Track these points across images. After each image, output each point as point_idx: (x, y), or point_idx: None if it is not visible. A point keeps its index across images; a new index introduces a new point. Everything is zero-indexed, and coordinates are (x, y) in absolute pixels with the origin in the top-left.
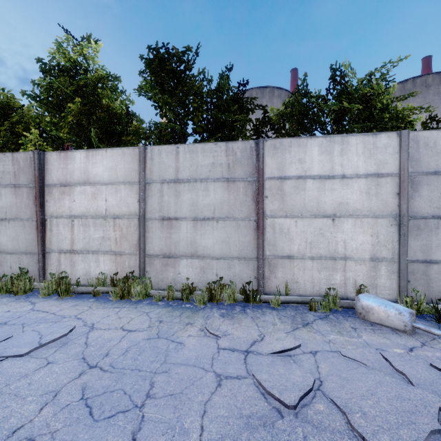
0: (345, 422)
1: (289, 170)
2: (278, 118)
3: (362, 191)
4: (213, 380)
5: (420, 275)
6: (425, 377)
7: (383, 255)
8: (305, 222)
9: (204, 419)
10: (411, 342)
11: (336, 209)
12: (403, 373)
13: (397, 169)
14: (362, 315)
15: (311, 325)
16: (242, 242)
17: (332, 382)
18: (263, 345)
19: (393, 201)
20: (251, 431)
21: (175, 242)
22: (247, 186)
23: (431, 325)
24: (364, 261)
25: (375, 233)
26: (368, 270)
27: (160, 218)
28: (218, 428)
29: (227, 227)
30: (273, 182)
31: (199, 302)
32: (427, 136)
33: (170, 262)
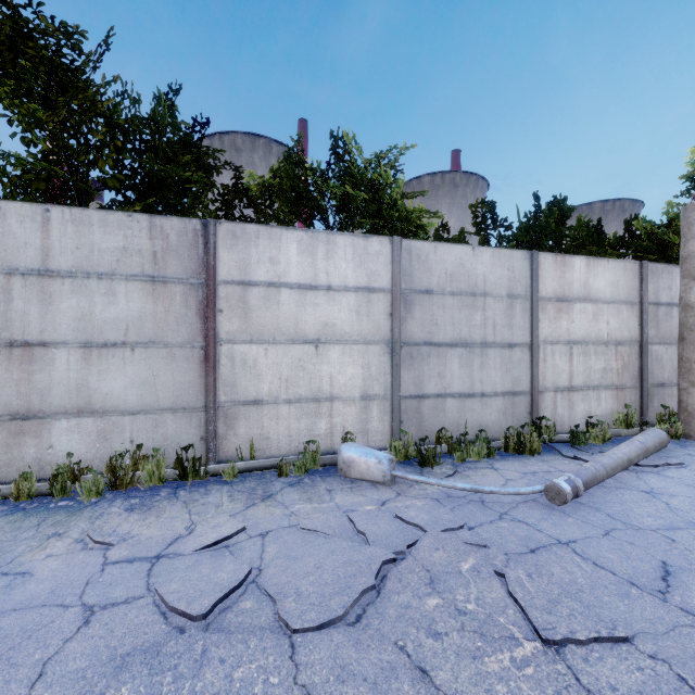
0: (274, 613)
1: (256, 272)
2: (259, 191)
3: (351, 309)
4: (77, 619)
5: (413, 413)
6: (384, 531)
7: (375, 392)
8: (279, 350)
9: (36, 688)
10: (387, 495)
11: (321, 332)
12: (364, 532)
13: (390, 283)
14: (343, 472)
15: (275, 497)
16: (179, 384)
17: (275, 567)
18: (189, 541)
19: (385, 323)
20: (117, 673)
21: (41, 389)
22: (189, 292)
23: (413, 471)
24: (354, 401)
25: (366, 364)
26: (359, 412)
27: (3, 343)
28: (60, 693)
29: (151, 359)
30: (231, 289)
31: (88, 493)
32: (420, 248)
33: (29, 427)
